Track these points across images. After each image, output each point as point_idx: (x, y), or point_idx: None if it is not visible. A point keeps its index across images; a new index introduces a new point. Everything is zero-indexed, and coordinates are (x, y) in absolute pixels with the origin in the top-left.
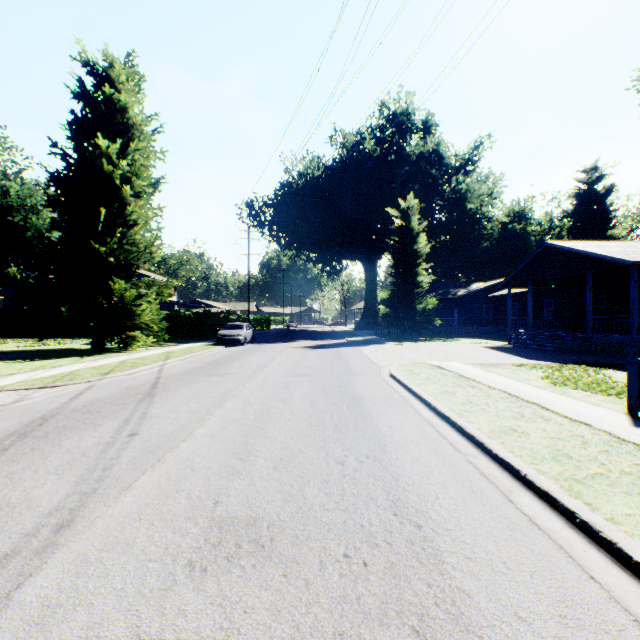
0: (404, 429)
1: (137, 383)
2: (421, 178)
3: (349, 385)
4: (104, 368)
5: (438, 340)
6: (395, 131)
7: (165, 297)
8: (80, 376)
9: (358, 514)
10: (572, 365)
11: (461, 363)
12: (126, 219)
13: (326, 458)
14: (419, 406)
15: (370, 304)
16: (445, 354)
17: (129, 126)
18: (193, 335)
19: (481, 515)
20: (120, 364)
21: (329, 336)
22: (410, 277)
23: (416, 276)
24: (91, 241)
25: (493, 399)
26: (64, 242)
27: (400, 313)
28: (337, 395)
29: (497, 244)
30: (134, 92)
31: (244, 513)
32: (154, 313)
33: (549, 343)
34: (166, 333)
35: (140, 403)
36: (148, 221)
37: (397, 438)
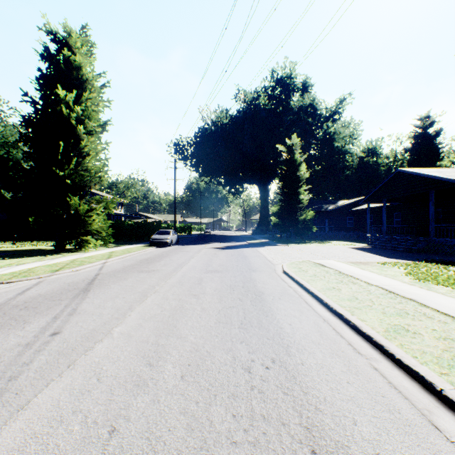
0: (303, 327)
1: (78, 279)
2: (301, 124)
3: (251, 281)
4: (57, 266)
5: (315, 242)
6: (282, 90)
7: (111, 210)
8: (34, 273)
9: (271, 452)
10: (424, 263)
11: (337, 261)
12: (80, 151)
13: (233, 363)
14: (312, 301)
15: (264, 216)
16: (323, 253)
17: (83, 81)
18: (134, 238)
19: (412, 453)
20: (71, 262)
21: (234, 239)
22: (294, 196)
23: (298, 195)
24: (53, 167)
25: (375, 295)
26: (33, 168)
27: (286, 222)
28: (241, 290)
29: (356, 172)
30: (87, 56)
31: (140, 451)
32: (102, 222)
33: (401, 245)
34: (114, 237)
35: (74, 299)
36: (98, 153)
37: (298, 337)
